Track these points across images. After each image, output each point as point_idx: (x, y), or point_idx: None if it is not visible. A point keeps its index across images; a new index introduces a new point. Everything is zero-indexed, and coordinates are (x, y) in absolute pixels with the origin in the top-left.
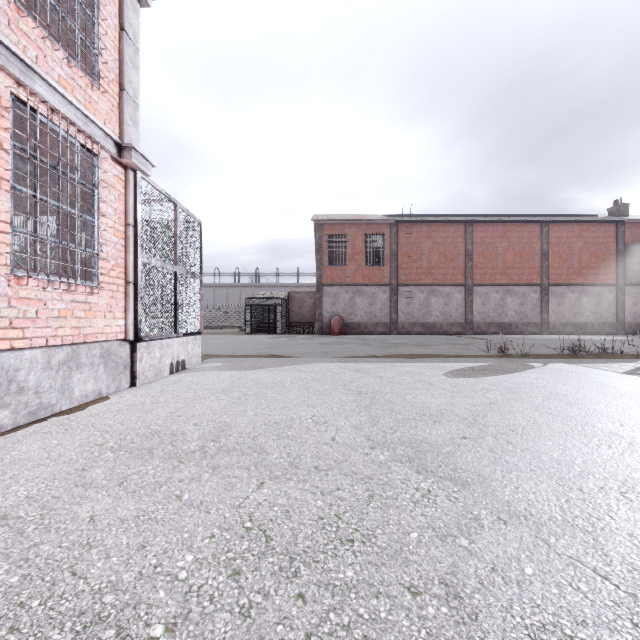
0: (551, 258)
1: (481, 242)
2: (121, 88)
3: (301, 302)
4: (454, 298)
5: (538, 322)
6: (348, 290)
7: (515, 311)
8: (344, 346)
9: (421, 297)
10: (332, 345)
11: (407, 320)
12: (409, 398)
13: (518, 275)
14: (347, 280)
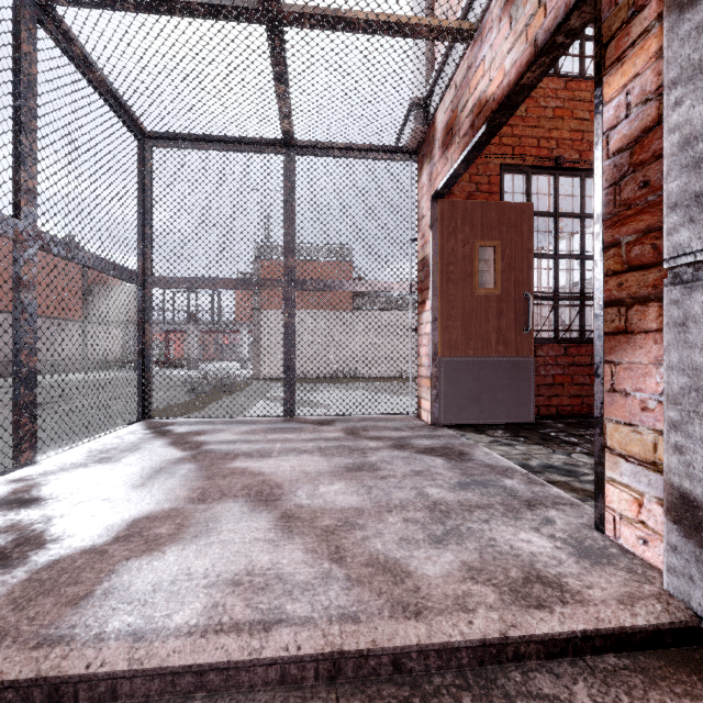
0: None
1: None
2: None
3: None
4: None
5: None
6: None
7: None
8: None
9: None
10: None
11: None
12: None
13: None
14: None
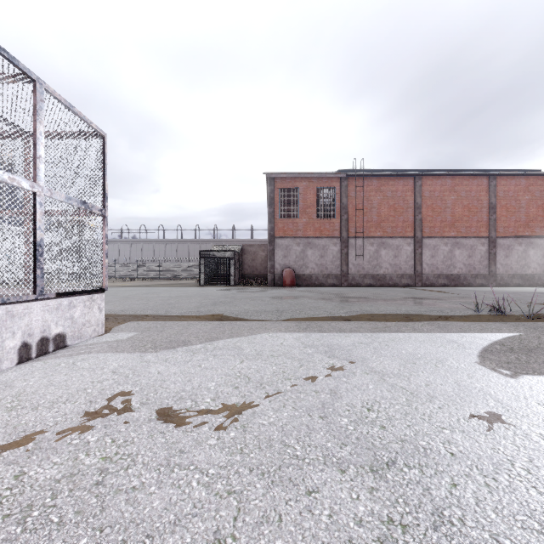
0: (499, 211)
1: (430, 195)
2: None
3: (254, 255)
4: (403, 250)
5: (486, 274)
6: (299, 242)
7: (463, 263)
8: (299, 301)
9: (371, 249)
10: (285, 300)
11: (357, 272)
12: (541, 507)
13: (466, 228)
14: (298, 233)
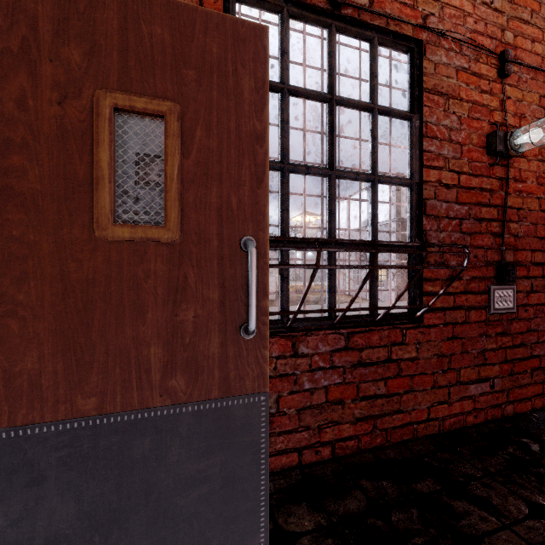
0: None
1: None
2: None
3: None
4: None
5: None
6: None
7: None
8: None
9: None
10: None
11: None
12: None
13: None
14: None
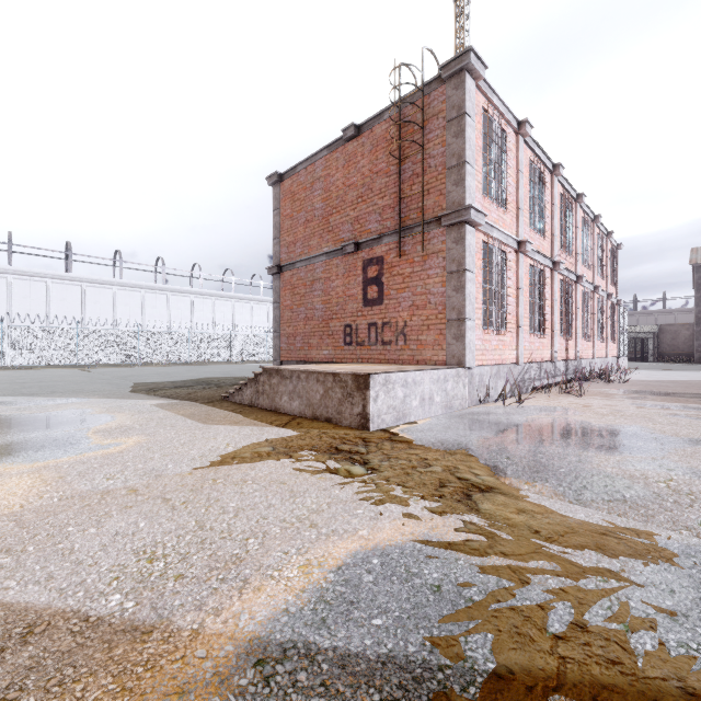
0: None
1: None
2: (616, 282)
3: (674, 334)
4: None
5: None
6: None
7: None
8: None
9: None
10: None
11: None
12: None
13: None
14: None
